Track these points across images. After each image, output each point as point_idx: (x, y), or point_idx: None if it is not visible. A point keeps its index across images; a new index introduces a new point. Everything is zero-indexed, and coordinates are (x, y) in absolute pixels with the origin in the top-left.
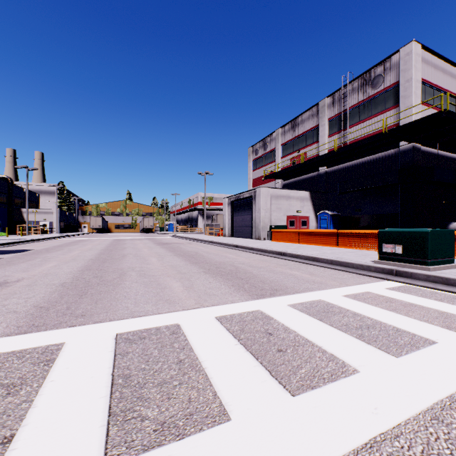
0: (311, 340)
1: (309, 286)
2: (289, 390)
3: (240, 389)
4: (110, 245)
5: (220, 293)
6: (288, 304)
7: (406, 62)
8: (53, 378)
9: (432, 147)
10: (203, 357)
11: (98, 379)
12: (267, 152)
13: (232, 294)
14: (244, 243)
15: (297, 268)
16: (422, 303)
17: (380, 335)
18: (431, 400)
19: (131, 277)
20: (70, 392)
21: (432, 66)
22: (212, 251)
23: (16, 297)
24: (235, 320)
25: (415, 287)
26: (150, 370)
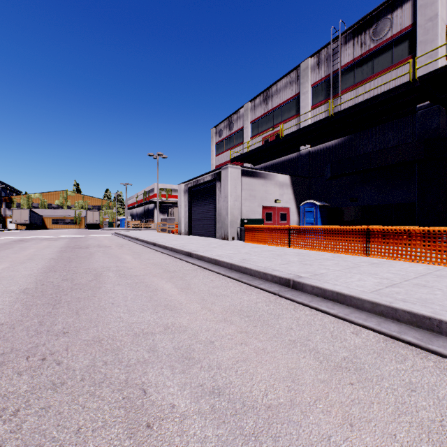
0: None
1: None
2: None
3: None
4: None
5: None
6: None
7: None
8: None
9: None
10: None
11: None
12: (233, 133)
13: None
14: (203, 247)
15: None
16: None
17: None
18: None
19: None
20: None
21: None
22: (137, 270)
23: None
24: None
25: None
26: None
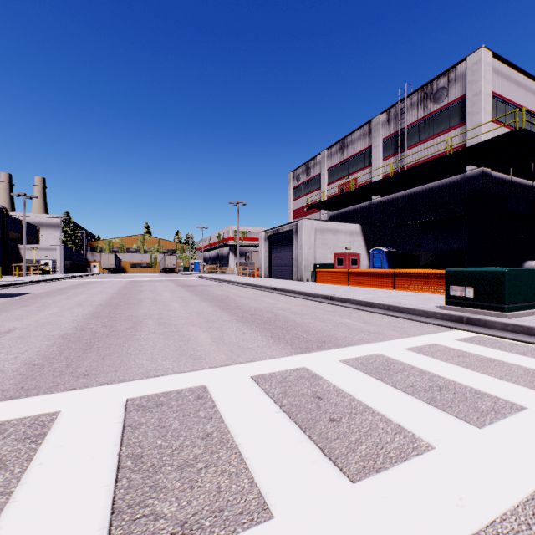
0: (371, 405)
1: (364, 337)
2: (347, 473)
3: (284, 473)
4: (124, 288)
5: (256, 346)
6: (340, 360)
7: (474, 72)
8: (42, 460)
9: (504, 172)
10: (236, 429)
11: (100, 461)
12: (311, 178)
13: (271, 347)
14: (283, 285)
15: (348, 315)
16: (502, 358)
17: (456, 398)
18: (530, 487)
19: (148, 326)
20: (62, 480)
21: (504, 78)
22: (246, 295)
23: (4, 352)
24: (275, 380)
25: (491, 338)
26: (168, 448)
